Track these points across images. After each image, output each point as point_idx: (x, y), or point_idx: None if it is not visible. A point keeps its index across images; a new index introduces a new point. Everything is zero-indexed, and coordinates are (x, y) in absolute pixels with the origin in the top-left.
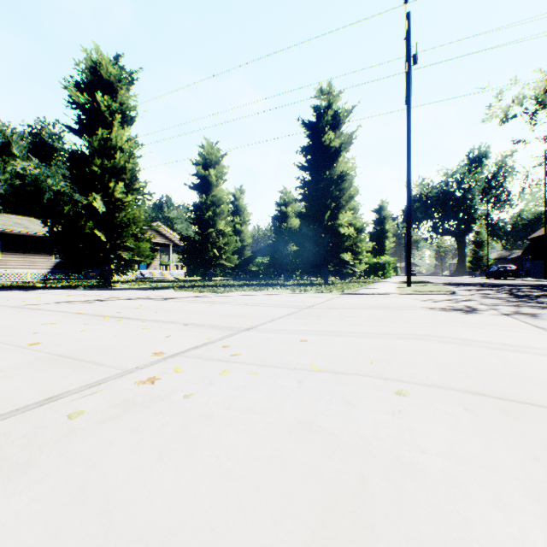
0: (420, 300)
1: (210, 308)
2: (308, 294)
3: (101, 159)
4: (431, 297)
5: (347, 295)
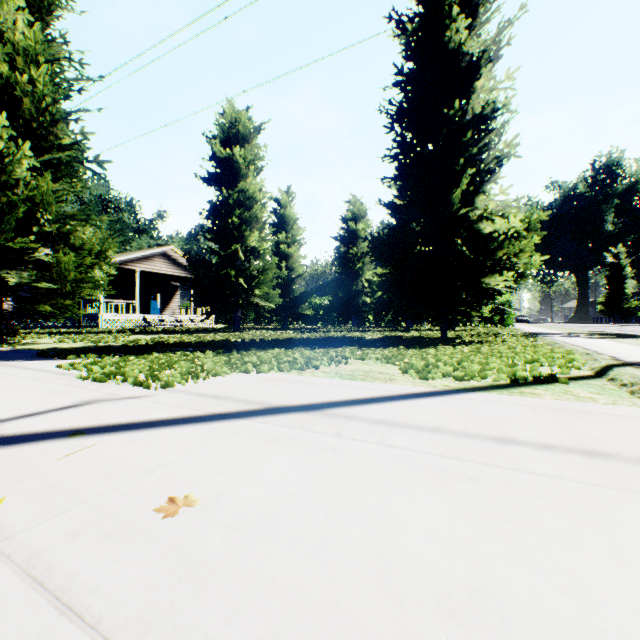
0: None
1: None
2: (513, 403)
3: None
4: None
5: None
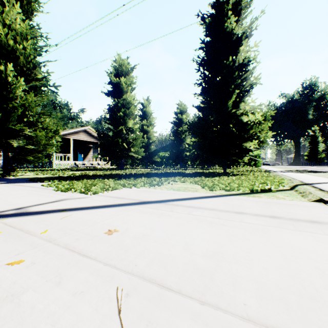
0: None
1: None
2: (248, 199)
3: None
4: None
5: None
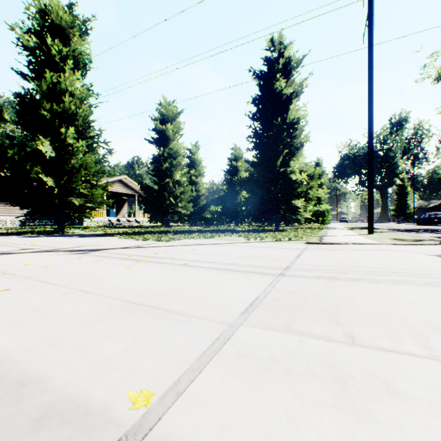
0: (438, 256)
1: (123, 273)
2: (267, 243)
3: (52, 104)
4: (432, 249)
5: (314, 245)
